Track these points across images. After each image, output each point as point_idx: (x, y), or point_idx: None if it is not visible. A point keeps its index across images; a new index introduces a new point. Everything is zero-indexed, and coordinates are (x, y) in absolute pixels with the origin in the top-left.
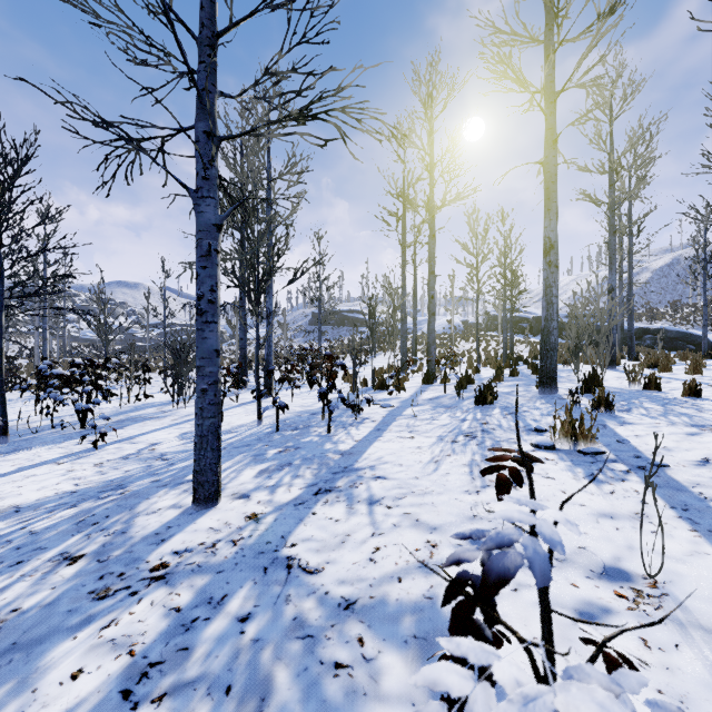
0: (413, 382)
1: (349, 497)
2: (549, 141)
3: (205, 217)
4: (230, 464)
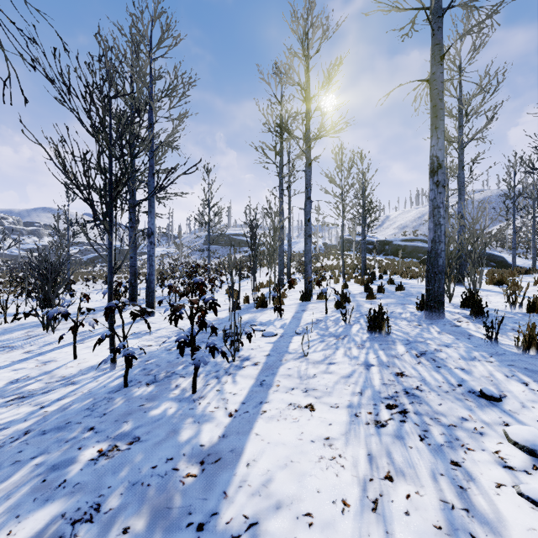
0: (291, 298)
1: None
2: (436, 57)
3: None
4: None
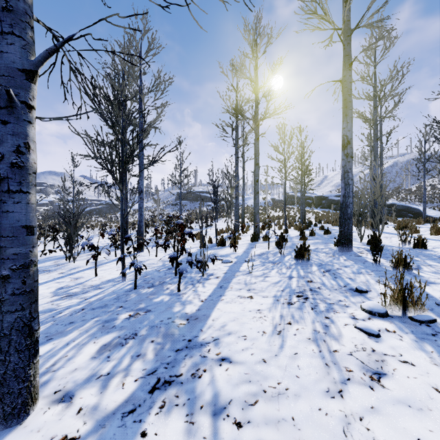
0: (244, 239)
1: (190, 398)
2: (346, 64)
3: (6, 59)
4: (77, 334)
